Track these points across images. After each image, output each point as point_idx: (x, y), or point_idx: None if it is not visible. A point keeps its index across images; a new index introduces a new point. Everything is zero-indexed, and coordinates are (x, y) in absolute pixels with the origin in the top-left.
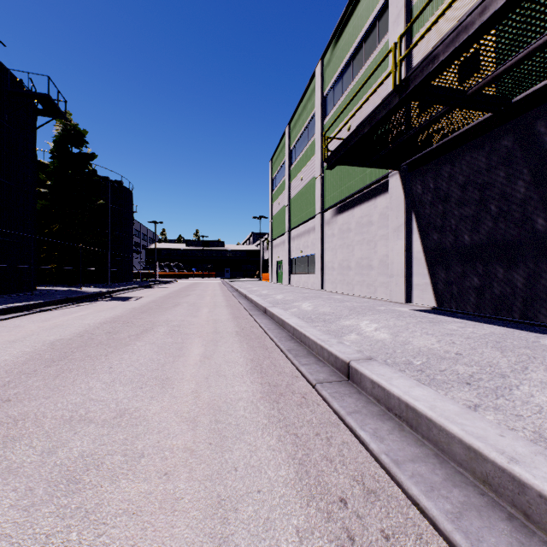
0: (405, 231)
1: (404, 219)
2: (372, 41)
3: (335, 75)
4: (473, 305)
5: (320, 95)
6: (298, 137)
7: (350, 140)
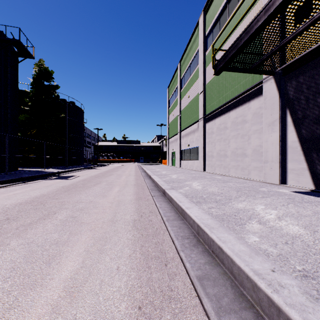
0: (280, 124)
1: (279, 114)
2: None
3: (214, 19)
4: None
5: (203, 35)
6: (186, 69)
7: (240, 40)
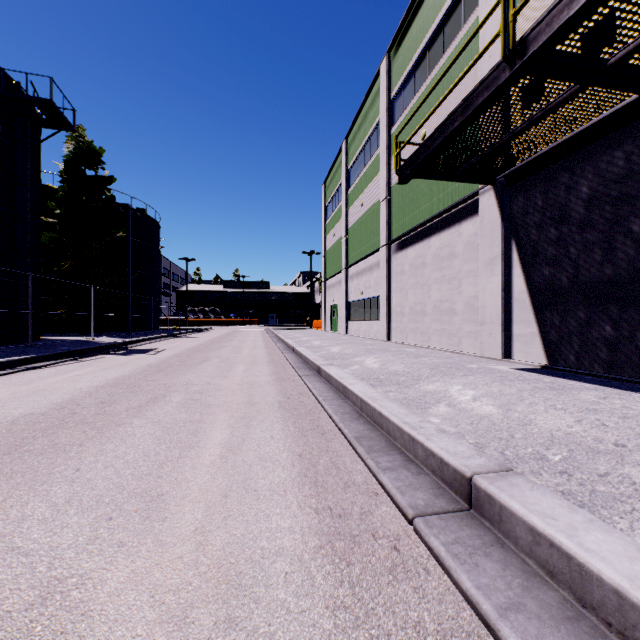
0: (502, 264)
1: (501, 248)
2: (454, 22)
3: (405, 72)
4: (603, 364)
5: (386, 98)
6: (358, 153)
7: (433, 141)
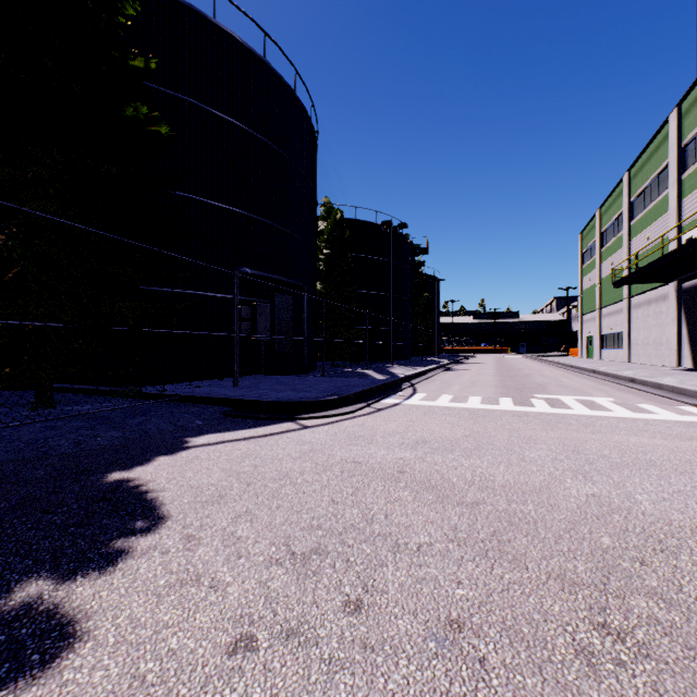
0: (677, 322)
1: (676, 314)
2: (663, 182)
3: (638, 191)
4: None
5: (627, 201)
6: (608, 224)
7: (623, 280)
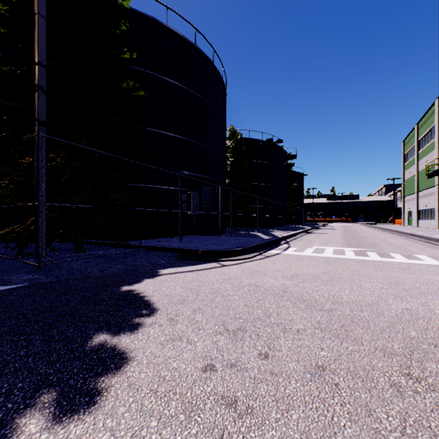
0: None
1: None
2: None
3: None
4: None
5: (437, 118)
6: (424, 134)
7: (434, 173)
